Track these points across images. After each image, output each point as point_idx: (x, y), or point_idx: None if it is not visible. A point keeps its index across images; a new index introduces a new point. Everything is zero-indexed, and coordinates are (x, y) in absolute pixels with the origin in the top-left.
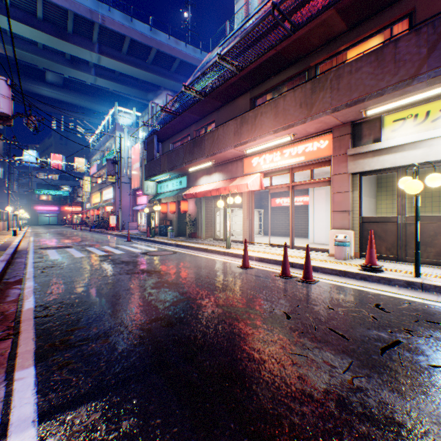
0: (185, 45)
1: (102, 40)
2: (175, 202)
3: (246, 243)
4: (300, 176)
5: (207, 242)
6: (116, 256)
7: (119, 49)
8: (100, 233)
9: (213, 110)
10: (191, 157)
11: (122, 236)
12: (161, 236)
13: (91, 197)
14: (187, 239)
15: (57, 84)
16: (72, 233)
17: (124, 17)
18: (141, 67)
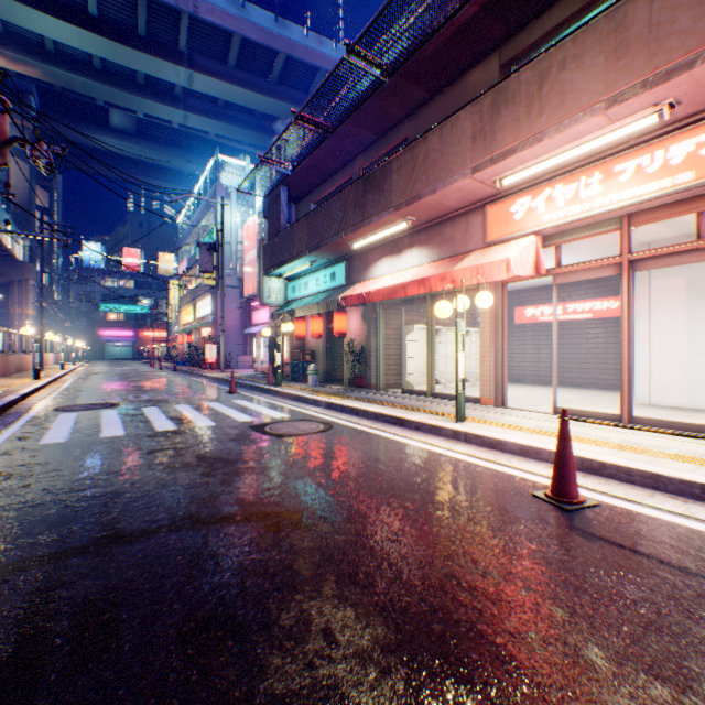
0: (335, 45)
1: (194, 45)
2: (321, 317)
3: (566, 423)
4: (611, 250)
5: (393, 400)
6: (192, 437)
7: (223, 59)
8: (188, 375)
9: (404, 115)
10: (360, 215)
11: (224, 381)
12: (294, 383)
13: (180, 314)
14: (346, 390)
15: (128, 131)
16: (142, 374)
17: (230, 0)
18: (260, 90)
